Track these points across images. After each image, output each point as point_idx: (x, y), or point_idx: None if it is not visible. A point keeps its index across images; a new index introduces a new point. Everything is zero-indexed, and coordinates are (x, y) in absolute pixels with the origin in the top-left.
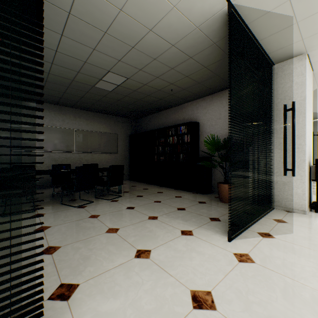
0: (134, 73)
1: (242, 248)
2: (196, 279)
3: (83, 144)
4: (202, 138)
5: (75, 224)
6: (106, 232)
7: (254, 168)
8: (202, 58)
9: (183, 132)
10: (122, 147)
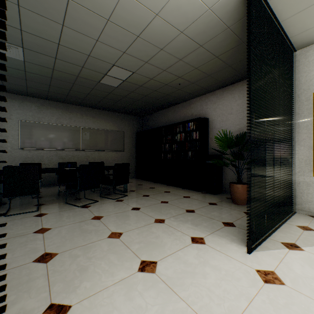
0: (140, 67)
1: (265, 263)
2: (213, 306)
3: (90, 142)
4: (212, 135)
5: (76, 226)
6: (108, 237)
7: (275, 167)
8: (213, 46)
9: (191, 129)
10: (129, 145)
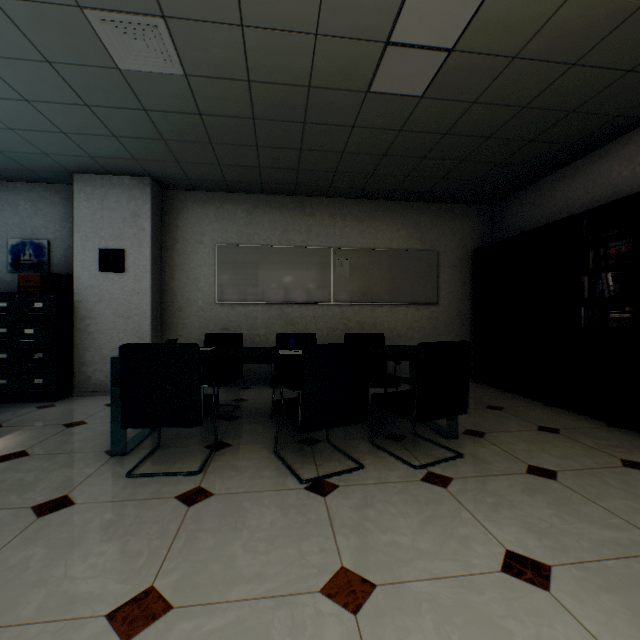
0: None
1: None
2: None
3: (351, 283)
4: None
5: (251, 637)
6: None
7: None
8: None
9: None
10: (452, 286)
